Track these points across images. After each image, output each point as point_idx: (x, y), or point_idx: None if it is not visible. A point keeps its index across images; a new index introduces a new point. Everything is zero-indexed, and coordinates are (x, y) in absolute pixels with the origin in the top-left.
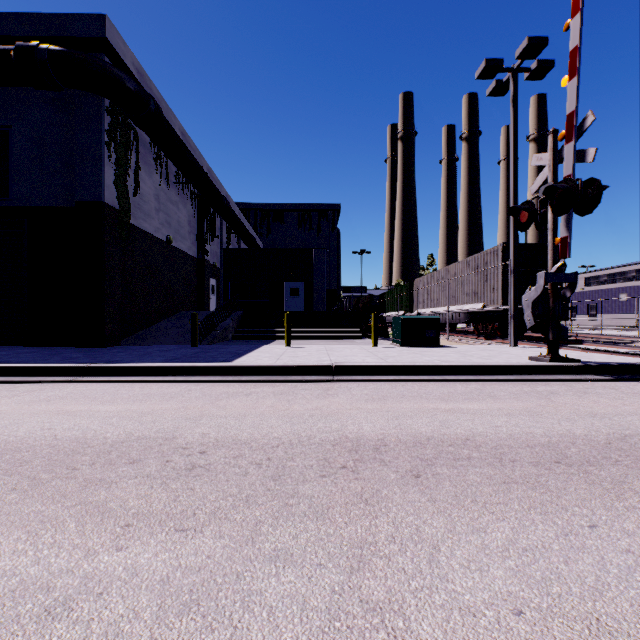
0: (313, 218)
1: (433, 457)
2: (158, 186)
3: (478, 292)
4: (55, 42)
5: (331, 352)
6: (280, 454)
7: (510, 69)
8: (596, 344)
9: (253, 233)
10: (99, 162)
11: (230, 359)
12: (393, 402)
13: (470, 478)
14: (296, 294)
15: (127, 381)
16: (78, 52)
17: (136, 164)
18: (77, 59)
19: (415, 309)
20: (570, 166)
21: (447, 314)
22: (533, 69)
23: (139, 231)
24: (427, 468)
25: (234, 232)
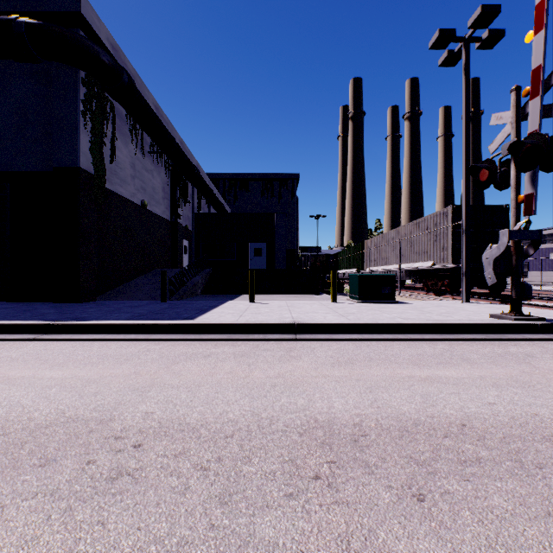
0: (275, 187)
1: (431, 458)
2: (134, 155)
3: (428, 251)
4: (34, 17)
5: (292, 308)
6: (234, 450)
7: (462, 39)
8: (545, 300)
9: (222, 200)
10: (75, 130)
11: (194, 316)
12: (361, 367)
13: (496, 503)
14: (259, 253)
15: (88, 339)
16: (54, 25)
17: (112, 134)
18: (52, 31)
19: (367, 267)
20: (536, 121)
21: (398, 271)
22: (484, 38)
23: (115, 195)
24: (429, 480)
25: (204, 198)
